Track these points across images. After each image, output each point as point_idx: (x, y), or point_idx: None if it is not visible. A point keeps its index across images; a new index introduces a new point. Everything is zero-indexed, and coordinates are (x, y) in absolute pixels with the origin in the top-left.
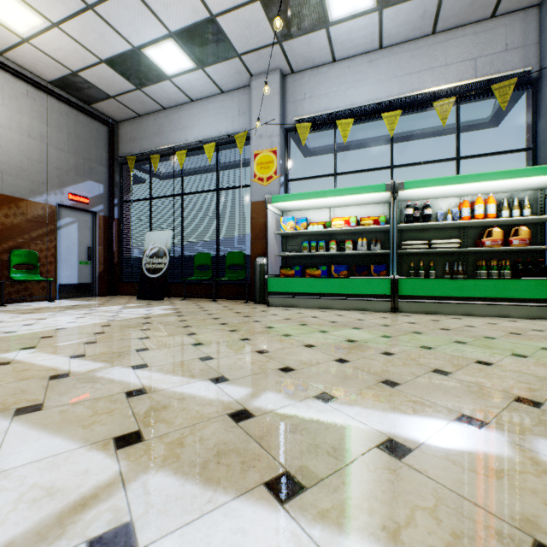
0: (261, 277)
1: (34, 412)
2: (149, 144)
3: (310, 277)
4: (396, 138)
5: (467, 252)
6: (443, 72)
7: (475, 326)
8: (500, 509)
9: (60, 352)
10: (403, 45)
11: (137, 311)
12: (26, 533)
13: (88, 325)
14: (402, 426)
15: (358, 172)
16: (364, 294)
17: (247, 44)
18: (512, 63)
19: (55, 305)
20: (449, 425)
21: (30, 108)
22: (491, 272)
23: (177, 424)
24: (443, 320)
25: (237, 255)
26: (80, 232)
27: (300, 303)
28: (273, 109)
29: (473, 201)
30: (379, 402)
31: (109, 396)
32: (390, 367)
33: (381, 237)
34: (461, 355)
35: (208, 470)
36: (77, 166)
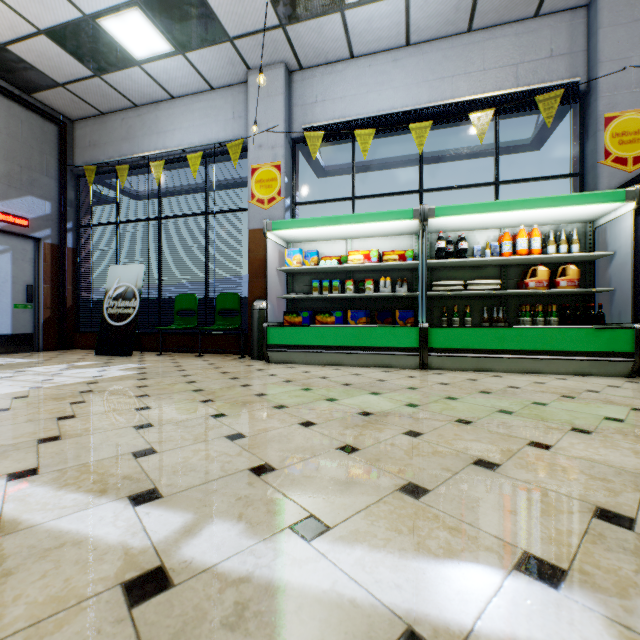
0: (259, 325)
1: None
2: (115, 151)
3: (321, 325)
4: (426, 159)
5: (508, 295)
6: (480, 78)
7: (520, 386)
8: None
9: None
10: (435, 43)
11: (84, 373)
12: None
13: None
14: (432, 591)
15: (381, 196)
16: (387, 347)
17: (241, 24)
18: (558, 72)
19: None
20: (508, 582)
21: None
22: (535, 319)
23: (5, 622)
24: (481, 378)
25: (230, 298)
26: (16, 265)
27: (308, 359)
28: (277, 113)
29: (515, 234)
30: (396, 534)
31: None
32: (415, 457)
33: (408, 276)
34: (510, 434)
35: None
36: (10, 175)
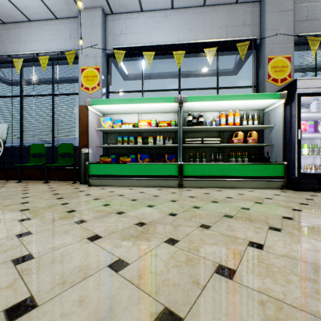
0: (85, 163)
1: None
2: None
3: (122, 163)
4: (182, 74)
5: (223, 147)
6: (209, 31)
7: (232, 197)
8: None
9: None
10: (186, 9)
11: None
12: None
13: None
14: None
15: (158, 91)
16: (160, 175)
17: None
18: (246, 33)
19: None
20: None
21: None
22: (237, 159)
23: None
24: (211, 192)
25: (67, 146)
26: None
27: (114, 183)
28: (97, 37)
29: (227, 114)
30: None
31: None
32: (172, 269)
33: (172, 135)
34: (235, 235)
35: None
36: None
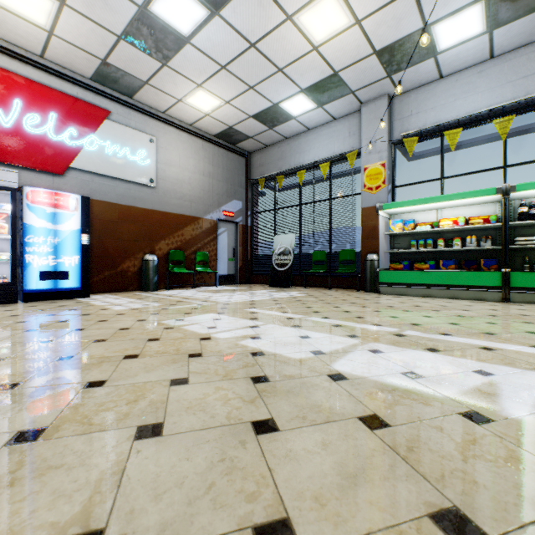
0: (371, 270)
1: (300, 327)
2: (274, 167)
3: (419, 270)
4: (511, 134)
5: None
6: None
7: None
8: (534, 362)
9: (272, 310)
10: (518, 51)
11: (281, 294)
12: (344, 347)
13: (264, 300)
14: (493, 345)
15: (466, 174)
16: (473, 285)
17: (360, 83)
18: None
19: (222, 289)
20: (524, 347)
21: (204, 156)
22: None
23: (369, 335)
24: None
25: (348, 253)
26: (229, 238)
27: (409, 292)
28: (381, 129)
29: None
30: (480, 338)
31: (325, 325)
32: (491, 328)
33: (492, 233)
34: None
35: (396, 344)
36: (227, 190)
